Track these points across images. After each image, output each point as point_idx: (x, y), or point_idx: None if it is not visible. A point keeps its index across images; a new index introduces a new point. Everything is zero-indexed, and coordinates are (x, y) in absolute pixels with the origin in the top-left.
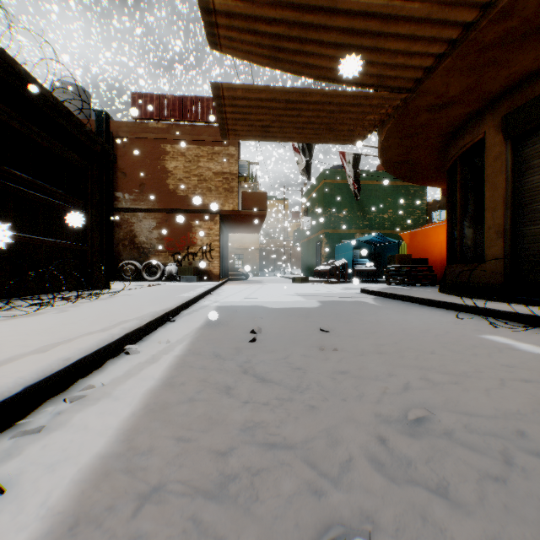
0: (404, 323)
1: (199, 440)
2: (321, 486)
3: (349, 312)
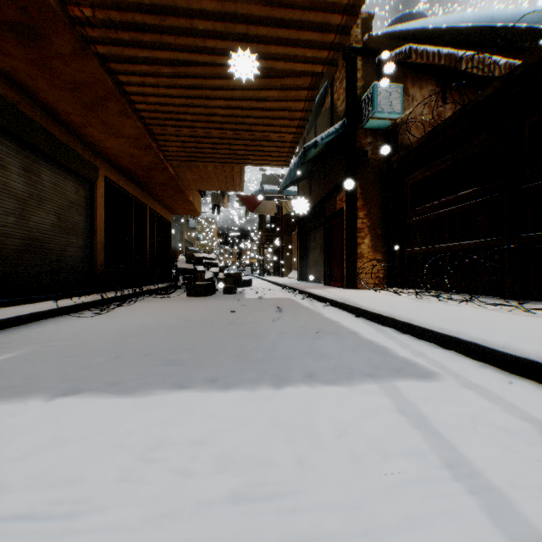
0: (156, 316)
1: (280, 300)
2: (262, 299)
3: (164, 328)
